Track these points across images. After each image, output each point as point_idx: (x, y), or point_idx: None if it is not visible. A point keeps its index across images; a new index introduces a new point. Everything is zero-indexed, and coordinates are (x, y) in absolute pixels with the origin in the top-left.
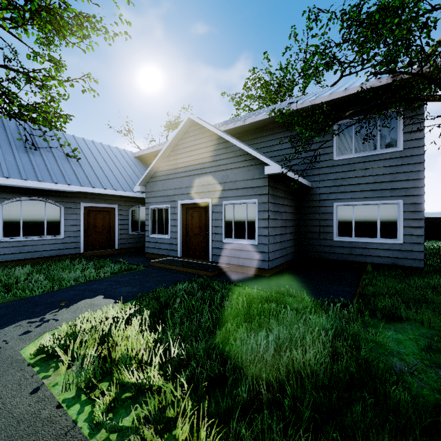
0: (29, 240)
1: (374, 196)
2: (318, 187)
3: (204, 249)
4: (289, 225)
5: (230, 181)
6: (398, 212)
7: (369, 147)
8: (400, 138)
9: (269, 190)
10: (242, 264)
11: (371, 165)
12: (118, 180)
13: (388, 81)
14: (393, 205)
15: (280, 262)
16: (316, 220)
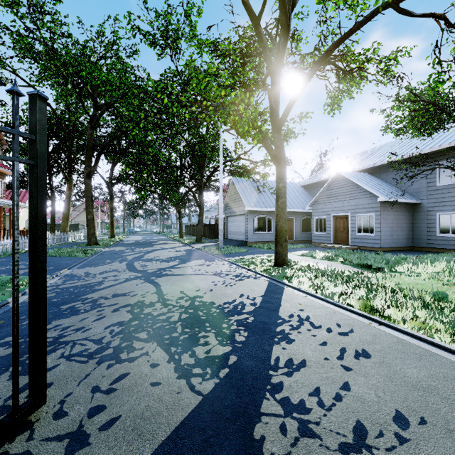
0: (262, 233)
1: None
2: (426, 203)
3: (346, 239)
4: (400, 227)
5: (360, 204)
6: None
7: None
8: None
9: (380, 209)
10: (367, 246)
11: None
12: (294, 203)
13: None
14: None
15: (391, 246)
16: (424, 224)
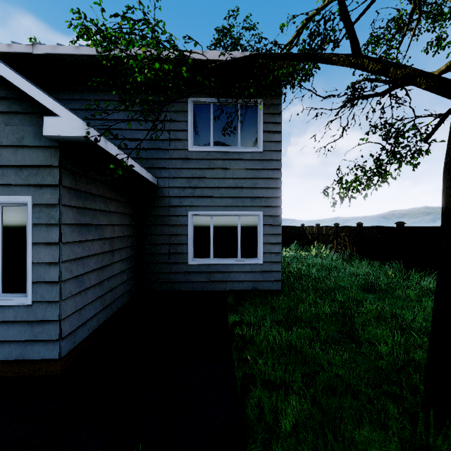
0: None
1: (235, 205)
2: (168, 186)
3: None
4: (119, 247)
5: None
6: (259, 226)
7: (230, 141)
8: (260, 137)
9: (61, 177)
10: None
11: (232, 164)
12: None
13: None
14: (253, 217)
15: (99, 322)
16: (165, 236)
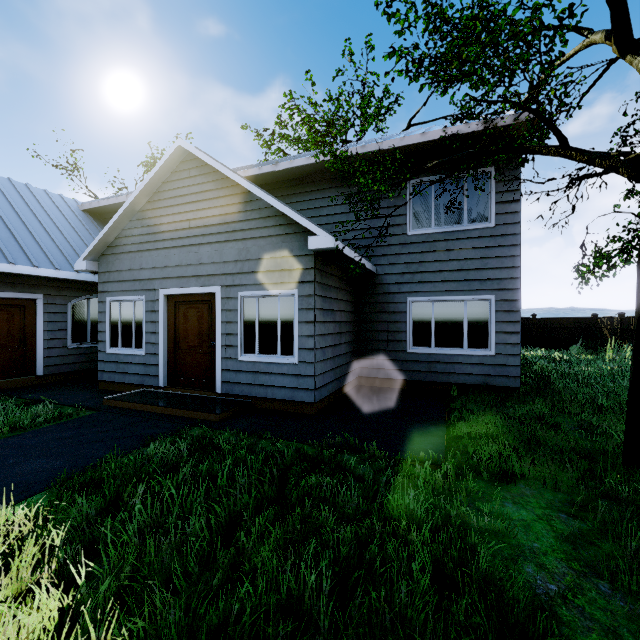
0: None
1: (460, 289)
2: (386, 273)
3: (207, 372)
4: (345, 331)
5: (252, 259)
6: (490, 312)
7: (454, 219)
8: (491, 210)
9: (315, 275)
10: (273, 397)
11: (456, 244)
12: (43, 248)
13: (479, 128)
14: (483, 302)
15: (333, 389)
16: (383, 323)
